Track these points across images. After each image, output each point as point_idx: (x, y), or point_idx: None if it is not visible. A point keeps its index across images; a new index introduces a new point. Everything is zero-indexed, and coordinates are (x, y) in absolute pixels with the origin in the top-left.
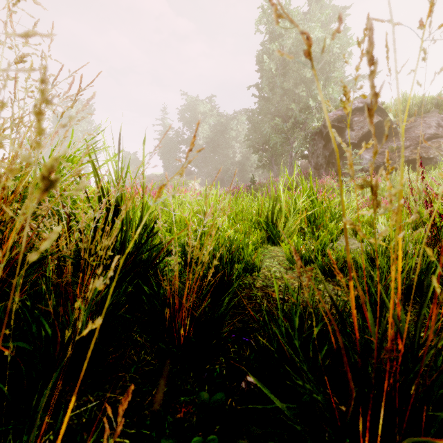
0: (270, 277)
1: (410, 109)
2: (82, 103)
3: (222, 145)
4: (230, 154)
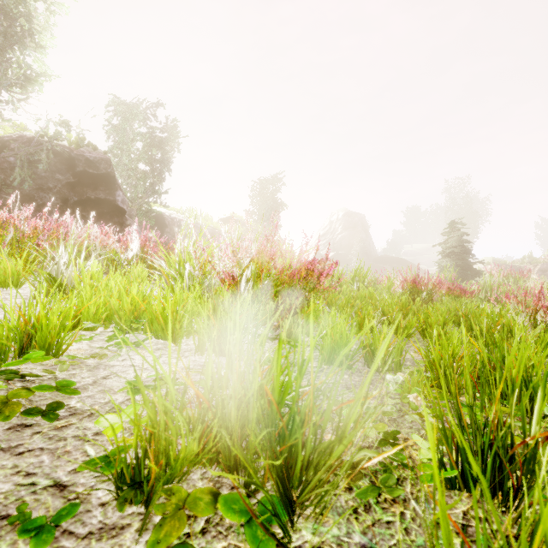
0: None
1: None
2: None
3: None
4: None
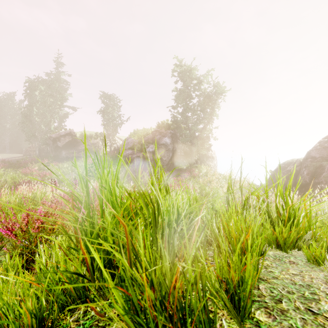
0: None
1: (82, 137)
2: None
3: None
4: (2, 122)
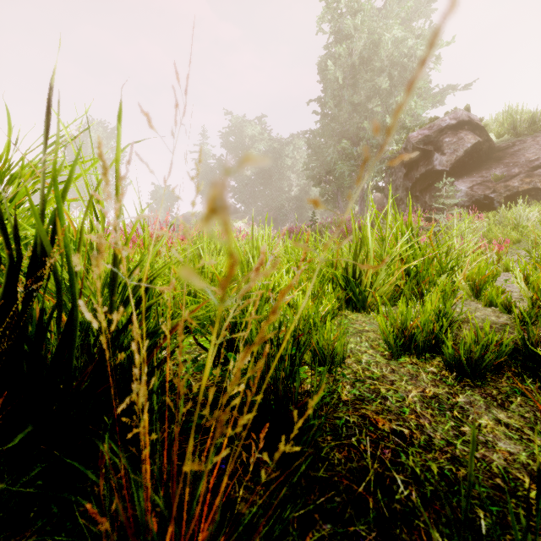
0: (362, 375)
1: (518, 127)
2: (103, 126)
3: (275, 176)
4: (285, 187)
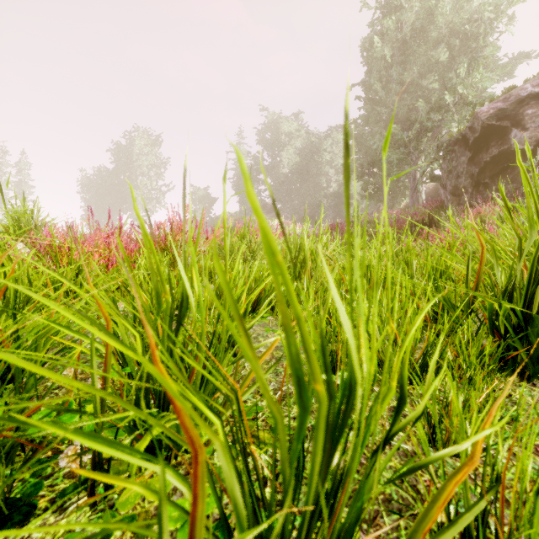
0: None
1: None
2: (147, 133)
3: (312, 173)
4: (323, 183)
